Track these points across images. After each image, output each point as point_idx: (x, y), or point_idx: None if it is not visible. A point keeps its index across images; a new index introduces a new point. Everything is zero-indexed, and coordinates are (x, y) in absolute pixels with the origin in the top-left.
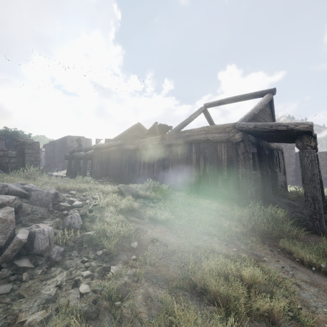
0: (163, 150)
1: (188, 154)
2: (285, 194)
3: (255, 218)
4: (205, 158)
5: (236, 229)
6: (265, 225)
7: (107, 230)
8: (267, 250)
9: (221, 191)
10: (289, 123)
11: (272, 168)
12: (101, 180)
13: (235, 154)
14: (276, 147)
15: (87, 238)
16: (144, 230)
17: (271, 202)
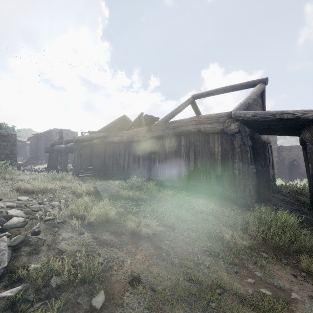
0: (149, 143)
1: (177, 146)
2: (279, 190)
3: (266, 227)
4: (196, 151)
5: (243, 242)
6: (278, 236)
7: (55, 270)
8: (288, 274)
9: (214, 189)
10: (295, 111)
11: (264, 162)
12: (83, 175)
13: (230, 146)
14: (266, 140)
15: (0, 305)
16: (120, 259)
17: (266, 198)
